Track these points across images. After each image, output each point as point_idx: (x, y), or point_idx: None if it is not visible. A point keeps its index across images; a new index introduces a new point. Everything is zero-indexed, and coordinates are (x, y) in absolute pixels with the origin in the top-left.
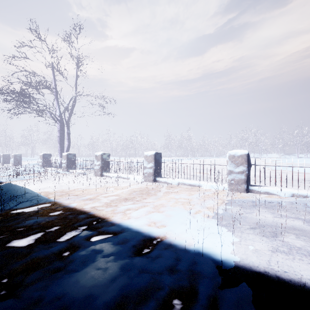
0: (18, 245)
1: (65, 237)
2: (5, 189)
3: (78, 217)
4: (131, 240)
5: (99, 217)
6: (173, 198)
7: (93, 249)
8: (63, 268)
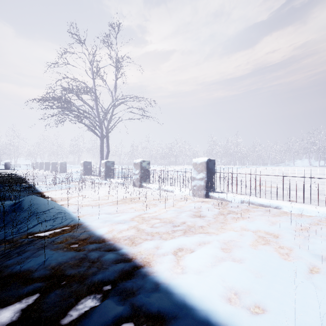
0: None
1: (73, 312)
2: (27, 204)
3: (104, 260)
4: None
5: (134, 263)
6: (246, 229)
7: None
8: None
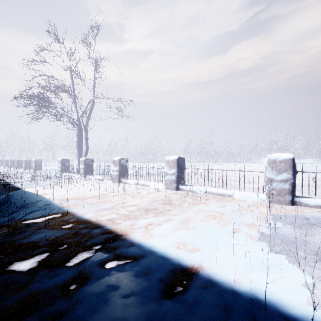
0: (18, 269)
1: (74, 260)
2: (17, 197)
3: (92, 233)
4: (156, 270)
5: (116, 234)
6: (202, 210)
7: (108, 282)
8: (67, 312)
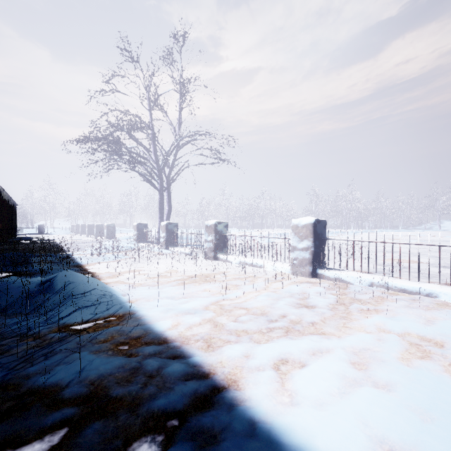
0: None
1: None
2: (60, 282)
3: (166, 373)
4: None
5: (213, 382)
6: (385, 330)
7: None
8: None
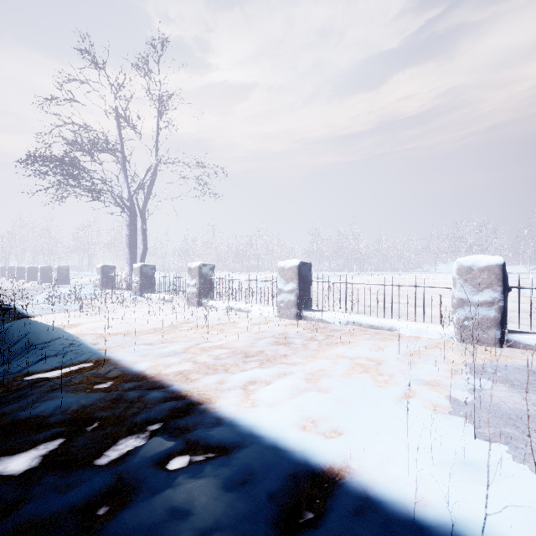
0: (4, 471)
1: (111, 453)
2: (17, 332)
3: (147, 399)
4: (264, 475)
5: (189, 400)
6: (343, 356)
7: (170, 502)
8: None
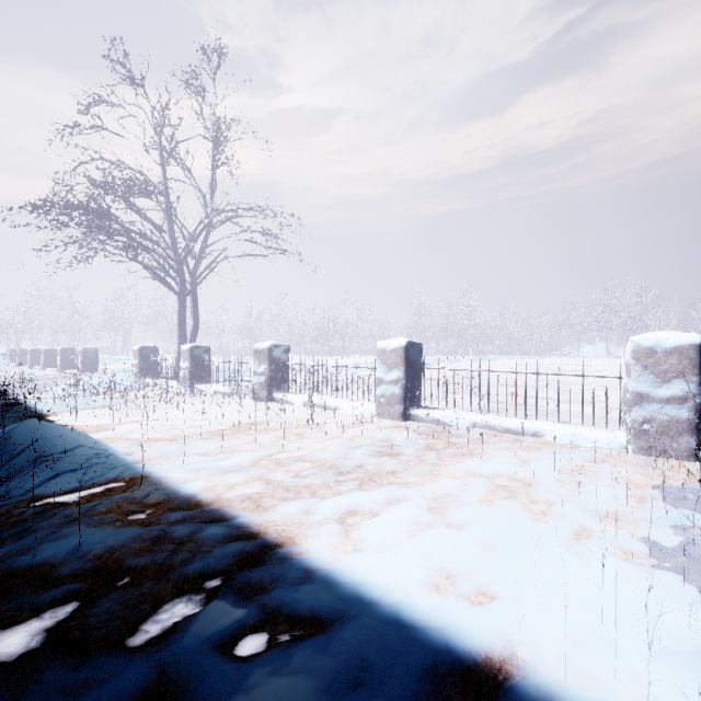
0: None
1: (149, 626)
2: (22, 437)
3: (202, 537)
4: (386, 671)
5: (263, 541)
6: (476, 473)
7: None
8: None
